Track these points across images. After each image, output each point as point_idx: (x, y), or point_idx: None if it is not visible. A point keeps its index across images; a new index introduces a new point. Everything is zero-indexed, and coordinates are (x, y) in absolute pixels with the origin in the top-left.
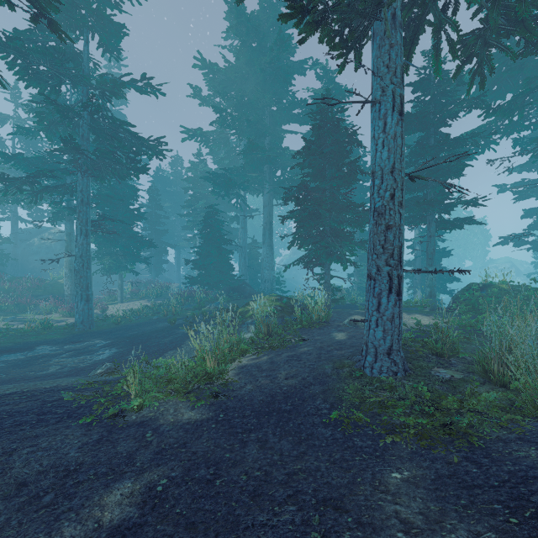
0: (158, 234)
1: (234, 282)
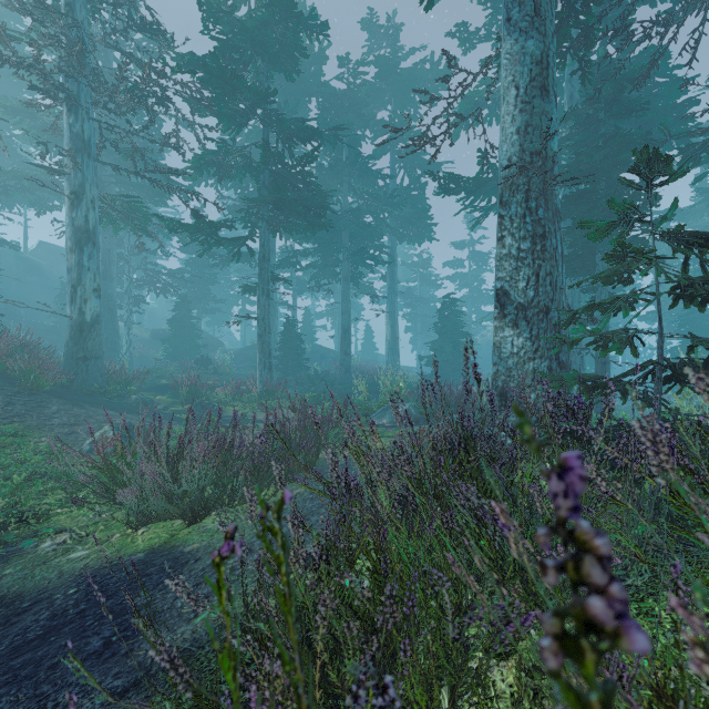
0: None
1: None
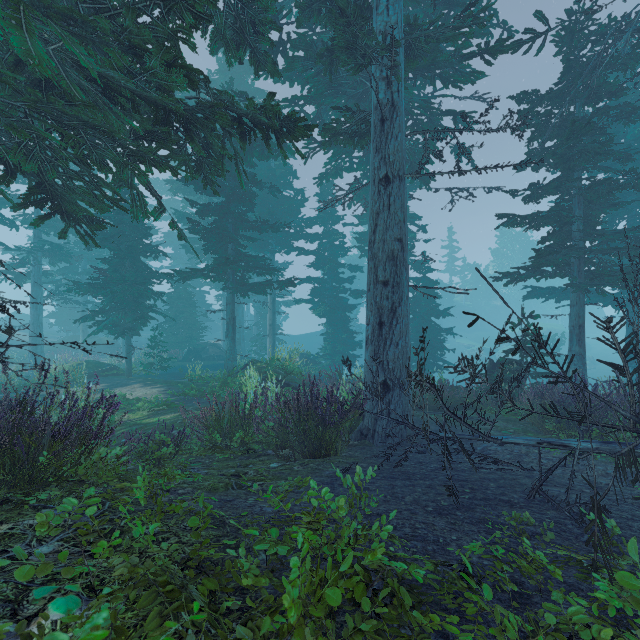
0: (199, 294)
1: (201, 344)
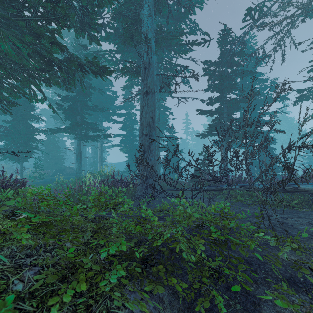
0: (61, 142)
1: (62, 167)
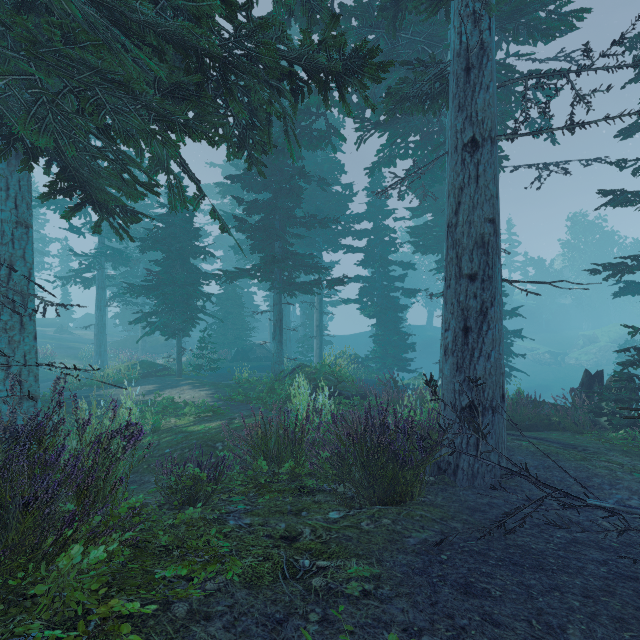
0: (247, 295)
1: (248, 345)
